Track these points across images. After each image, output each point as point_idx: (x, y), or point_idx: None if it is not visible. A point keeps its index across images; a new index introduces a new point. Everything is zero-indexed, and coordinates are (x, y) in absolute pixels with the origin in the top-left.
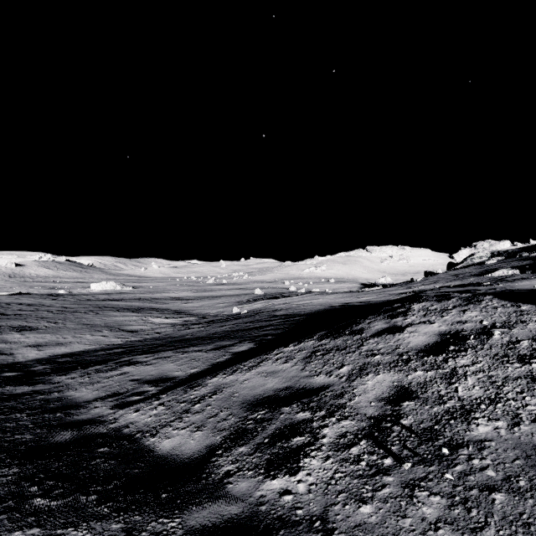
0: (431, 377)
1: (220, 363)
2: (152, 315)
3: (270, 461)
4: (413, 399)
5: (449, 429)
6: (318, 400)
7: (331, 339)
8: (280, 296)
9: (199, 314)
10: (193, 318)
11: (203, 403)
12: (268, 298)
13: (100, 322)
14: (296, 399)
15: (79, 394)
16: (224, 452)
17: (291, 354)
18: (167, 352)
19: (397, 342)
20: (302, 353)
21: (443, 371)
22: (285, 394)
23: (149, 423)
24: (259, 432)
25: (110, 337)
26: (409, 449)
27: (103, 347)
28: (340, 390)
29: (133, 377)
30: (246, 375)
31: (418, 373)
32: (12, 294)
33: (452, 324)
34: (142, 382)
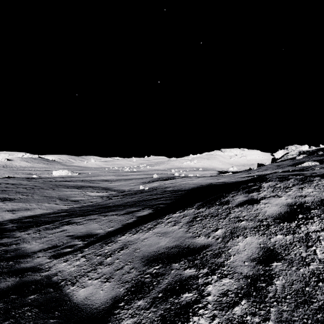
0: (290, 240)
1: (129, 224)
2: (89, 190)
3: (163, 318)
4: (280, 260)
5: (320, 291)
6: (201, 258)
7: (206, 208)
8: (169, 179)
9: (118, 190)
10: (114, 192)
11: (113, 257)
12: (161, 180)
13: (55, 195)
14: (183, 257)
15: (30, 246)
16: (125, 305)
17: (178, 219)
18: (94, 215)
19: (256, 211)
20: (186, 218)
21: (299, 235)
22: (174, 251)
23: (72, 272)
24: (154, 286)
25: (60, 205)
26: (288, 312)
27: (55, 212)
28: (218, 250)
29: (69, 233)
30: (146, 235)
31: (278, 236)
32: (3, 177)
33: (296, 198)
34: (74, 237)
